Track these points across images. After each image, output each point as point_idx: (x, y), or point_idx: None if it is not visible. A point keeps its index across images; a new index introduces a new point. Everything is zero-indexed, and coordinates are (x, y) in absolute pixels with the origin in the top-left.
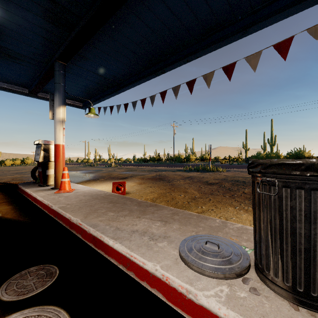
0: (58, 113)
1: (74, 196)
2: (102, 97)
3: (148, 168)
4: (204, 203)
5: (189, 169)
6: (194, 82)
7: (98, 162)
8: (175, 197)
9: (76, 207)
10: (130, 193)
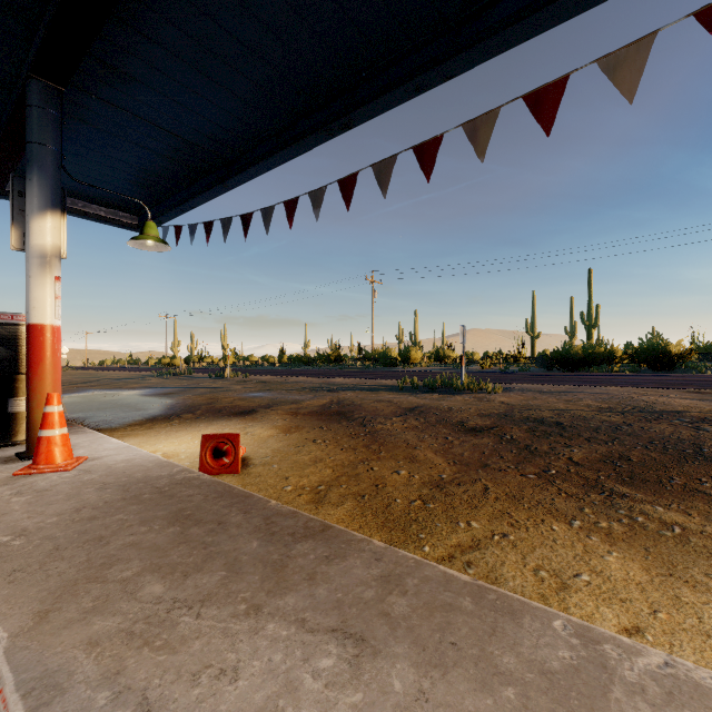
0: (37, 231)
1: (67, 489)
2: (186, 199)
3: (313, 382)
4: (473, 504)
5: (410, 384)
6: (439, 145)
7: (197, 365)
8: (382, 480)
9: (39, 552)
10: (254, 463)
